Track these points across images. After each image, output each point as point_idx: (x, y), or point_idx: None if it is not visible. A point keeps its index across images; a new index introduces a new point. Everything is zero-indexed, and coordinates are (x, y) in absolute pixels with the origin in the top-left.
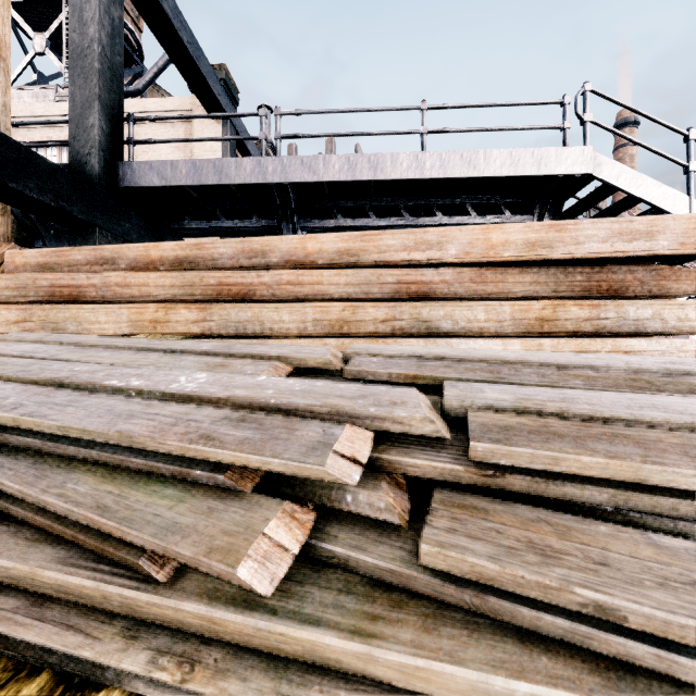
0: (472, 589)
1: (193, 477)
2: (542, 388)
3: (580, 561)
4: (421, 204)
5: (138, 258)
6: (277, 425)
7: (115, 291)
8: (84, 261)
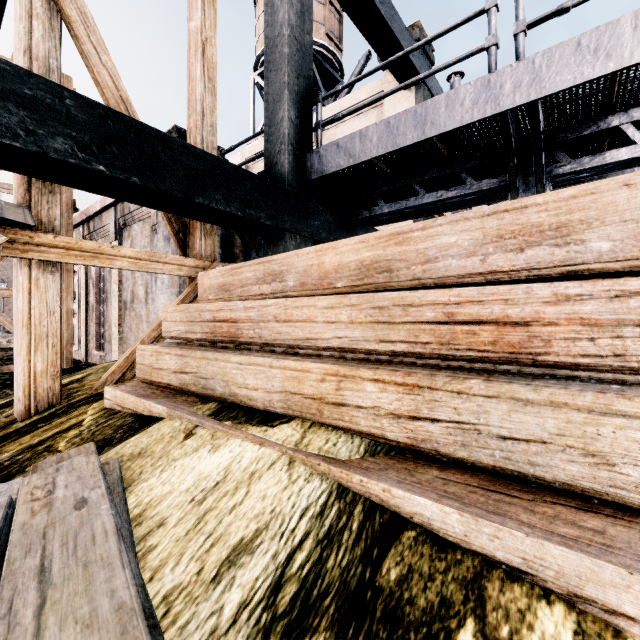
0: None
1: None
2: None
3: None
4: None
5: (308, 269)
6: None
7: (273, 329)
8: (253, 279)
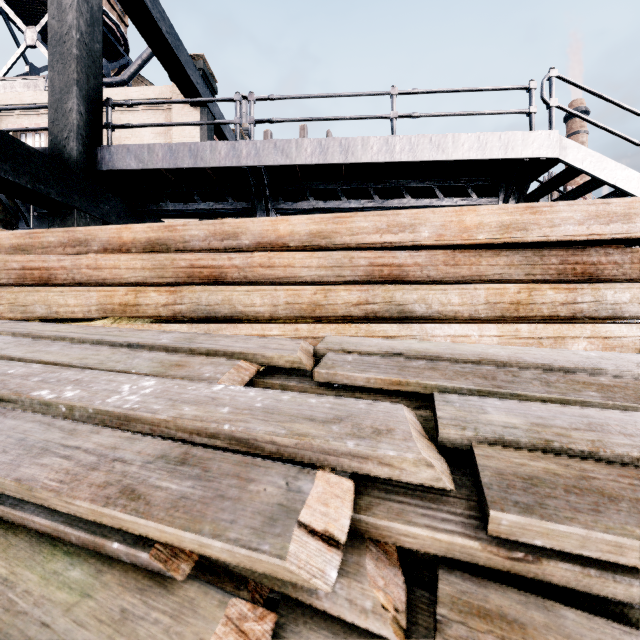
0: None
1: (108, 551)
2: (556, 406)
3: None
4: (390, 187)
5: (111, 240)
6: (227, 472)
7: (86, 274)
8: (57, 243)
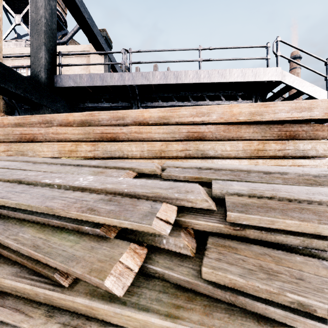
0: (230, 292)
1: (83, 230)
2: (261, 184)
3: (288, 277)
4: (199, 95)
5: (63, 120)
6: (127, 203)
7: (52, 136)
8: (37, 122)
